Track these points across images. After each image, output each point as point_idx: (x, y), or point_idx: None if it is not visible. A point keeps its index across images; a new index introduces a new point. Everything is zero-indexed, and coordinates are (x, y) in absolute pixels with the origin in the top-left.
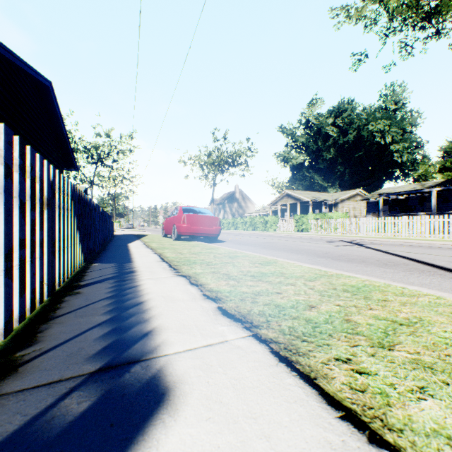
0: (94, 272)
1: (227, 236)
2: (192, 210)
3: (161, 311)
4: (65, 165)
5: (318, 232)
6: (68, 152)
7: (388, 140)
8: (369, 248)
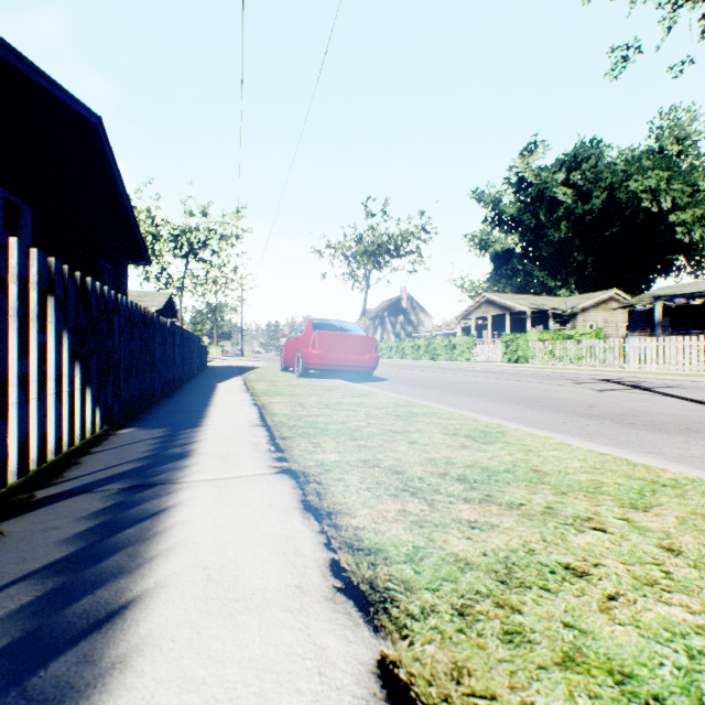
0: (104, 453)
1: (389, 369)
2: (328, 326)
3: (154, 692)
4: (131, 257)
5: (546, 362)
6: (135, 236)
7: (666, 205)
8: (671, 396)
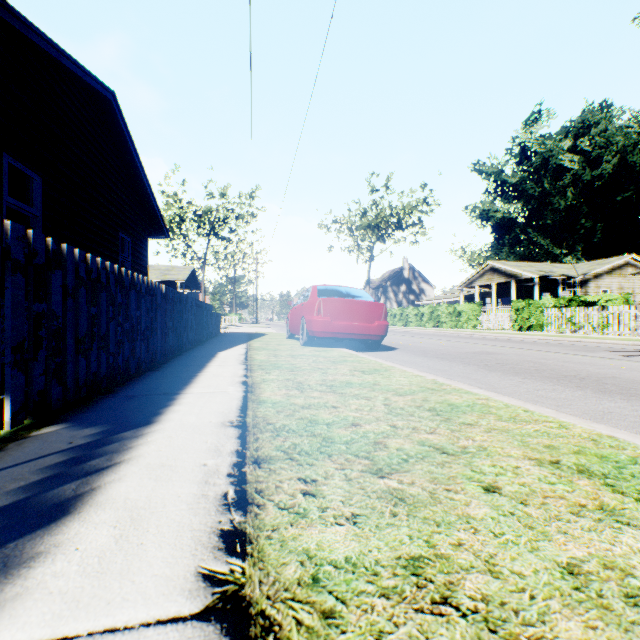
0: None
1: (395, 337)
2: (334, 292)
3: None
4: (151, 231)
5: (563, 330)
6: (154, 211)
7: None
8: None
